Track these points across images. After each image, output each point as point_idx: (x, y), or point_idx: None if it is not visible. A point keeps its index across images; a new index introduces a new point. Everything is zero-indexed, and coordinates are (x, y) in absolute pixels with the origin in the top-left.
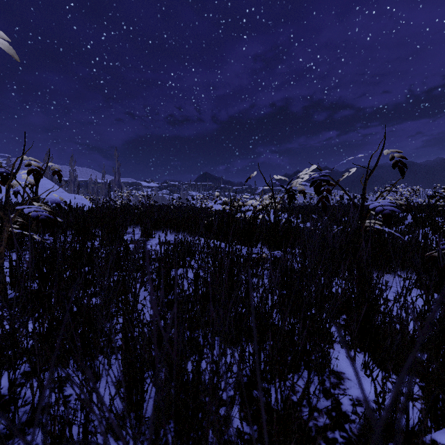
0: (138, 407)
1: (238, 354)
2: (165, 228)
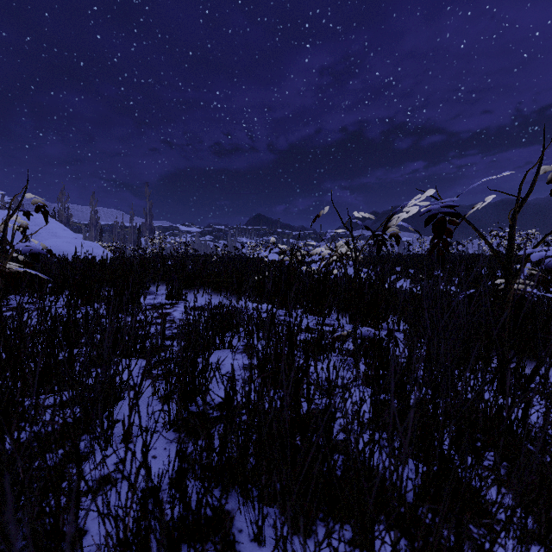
0: None
1: None
2: (202, 286)
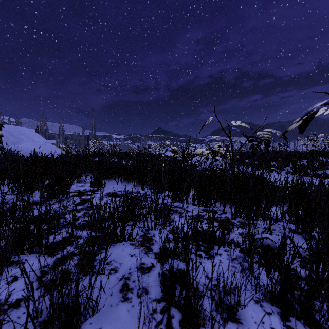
0: None
1: None
2: (118, 176)
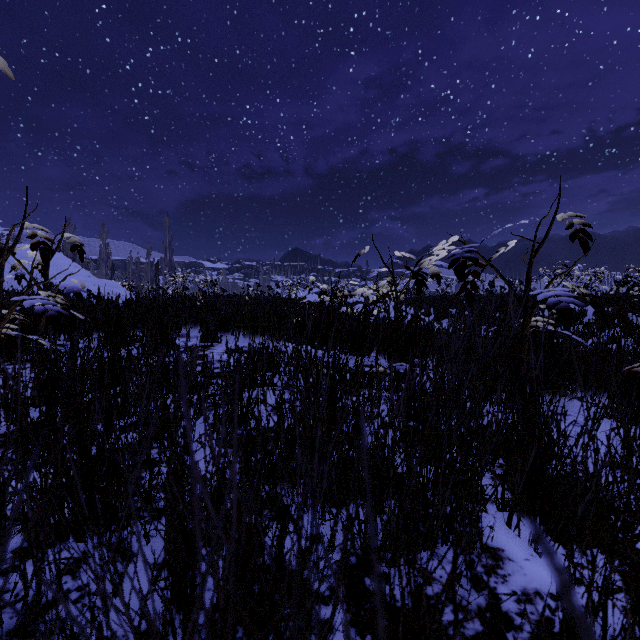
0: (186, 612)
1: (342, 521)
2: (237, 328)
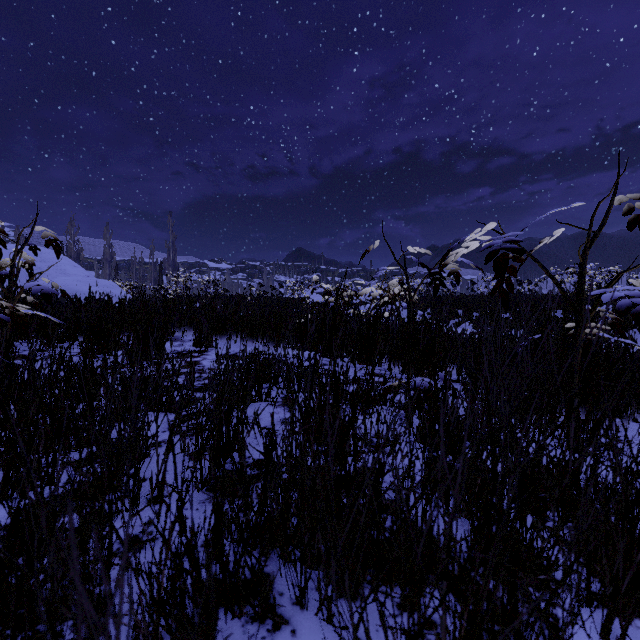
0: None
1: None
2: (234, 331)
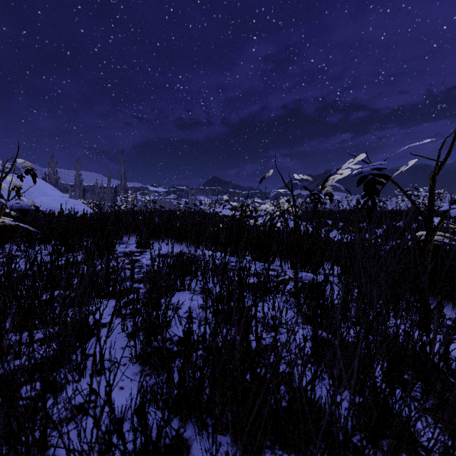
0: None
1: None
2: (166, 237)
